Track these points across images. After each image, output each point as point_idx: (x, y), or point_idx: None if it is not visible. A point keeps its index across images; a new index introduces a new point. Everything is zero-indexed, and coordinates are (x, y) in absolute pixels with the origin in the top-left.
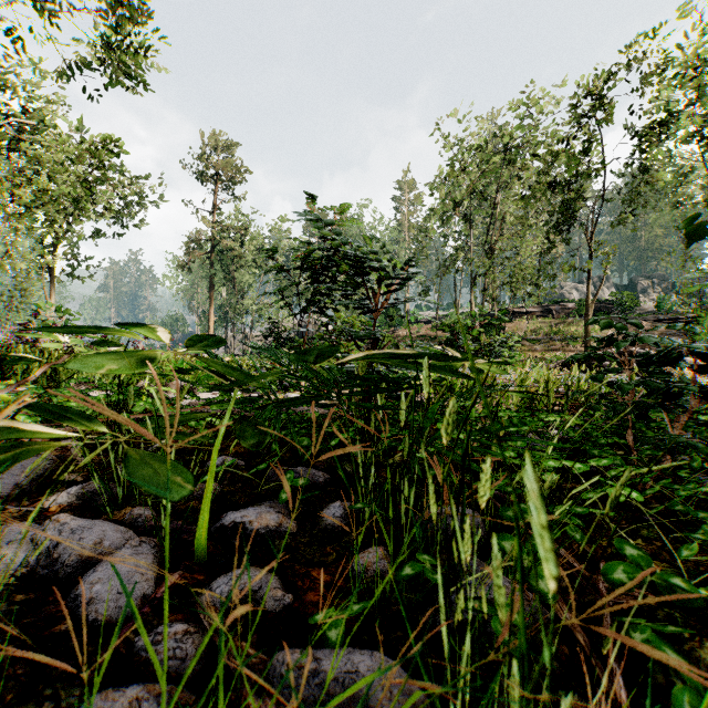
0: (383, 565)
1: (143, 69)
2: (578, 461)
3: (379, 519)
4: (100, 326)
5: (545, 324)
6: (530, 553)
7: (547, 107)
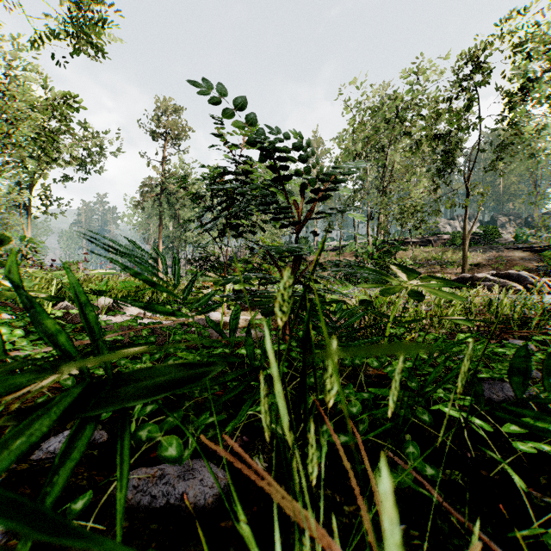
0: None
1: (98, 38)
2: None
3: None
4: None
5: (427, 252)
6: None
7: (430, 76)
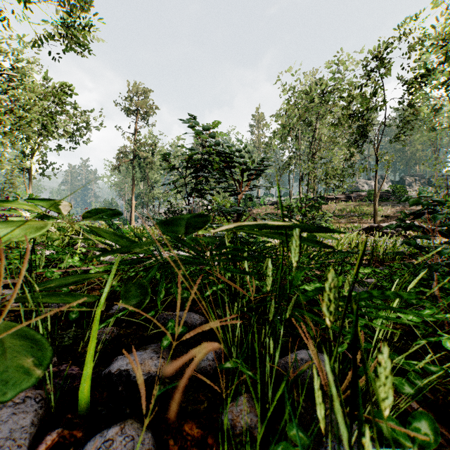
0: (250, 420)
1: (87, 40)
2: None
3: (247, 379)
4: (7, 200)
5: (347, 206)
6: (415, 440)
7: (348, 66)
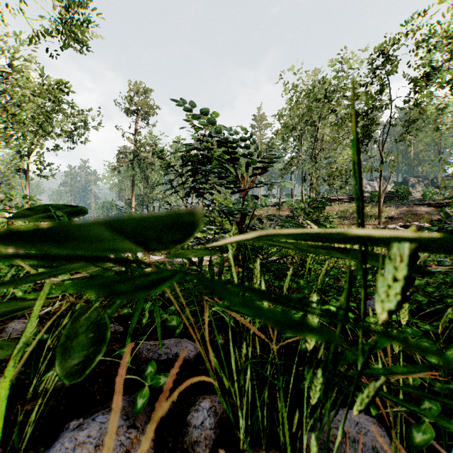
0: None
1: (85, 36)
2: (431, 325)
3: None
4: None
5: (350, 207)
6: None
7: (352, 64)
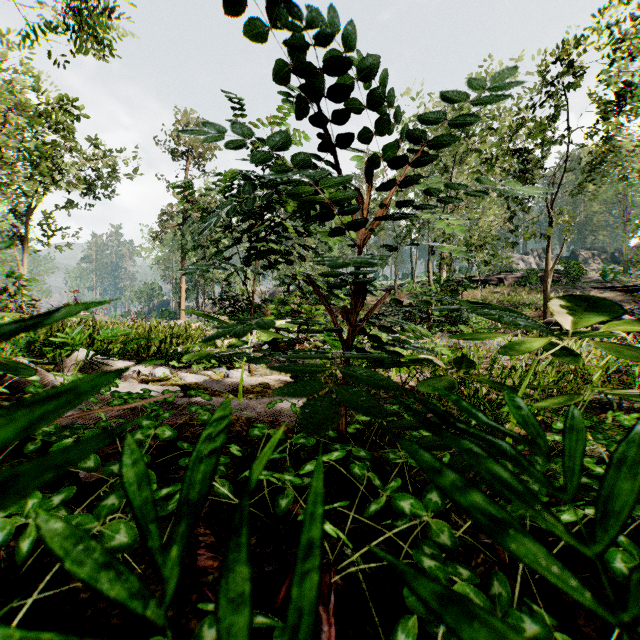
0: None
1: (104, 32)
2: None
3: None
4: None
5: (498, 292)
6: None
7: None
